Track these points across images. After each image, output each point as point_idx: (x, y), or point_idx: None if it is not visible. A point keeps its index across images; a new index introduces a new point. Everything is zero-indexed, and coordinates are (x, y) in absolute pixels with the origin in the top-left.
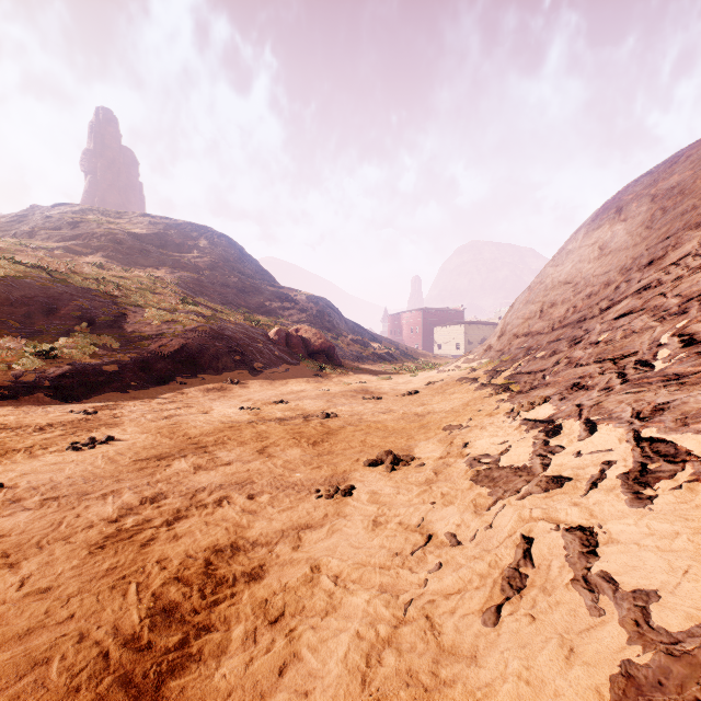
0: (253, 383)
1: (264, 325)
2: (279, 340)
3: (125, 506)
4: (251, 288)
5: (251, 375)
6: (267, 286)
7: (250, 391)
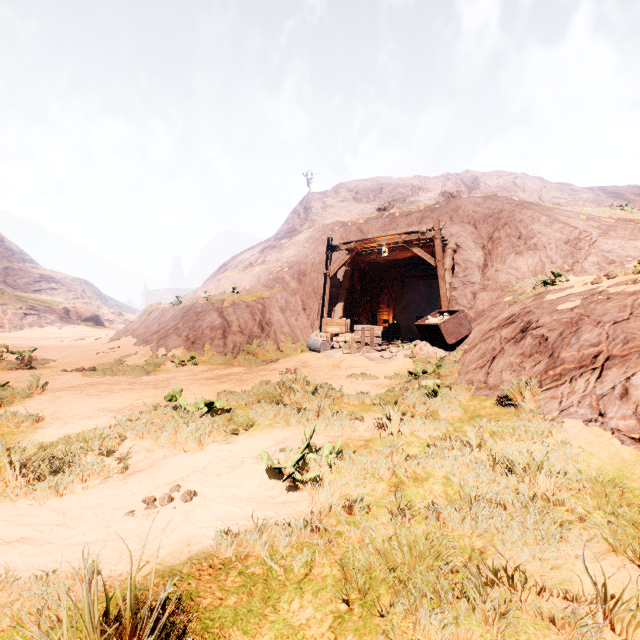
0: (62, 331)
1: (48, 304)
2: (65, 313)
3: (72, 338)
4: (20, 272)
5: (58, 328)
6: (33, 269)
7: (63, 333)
